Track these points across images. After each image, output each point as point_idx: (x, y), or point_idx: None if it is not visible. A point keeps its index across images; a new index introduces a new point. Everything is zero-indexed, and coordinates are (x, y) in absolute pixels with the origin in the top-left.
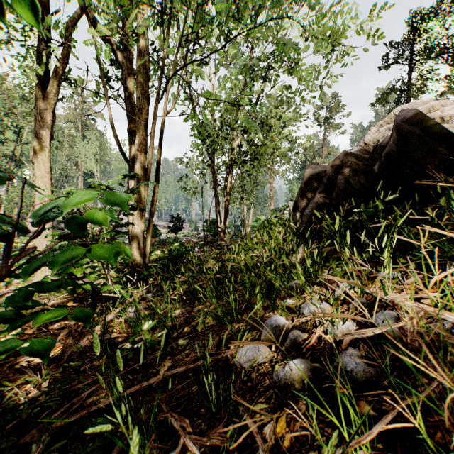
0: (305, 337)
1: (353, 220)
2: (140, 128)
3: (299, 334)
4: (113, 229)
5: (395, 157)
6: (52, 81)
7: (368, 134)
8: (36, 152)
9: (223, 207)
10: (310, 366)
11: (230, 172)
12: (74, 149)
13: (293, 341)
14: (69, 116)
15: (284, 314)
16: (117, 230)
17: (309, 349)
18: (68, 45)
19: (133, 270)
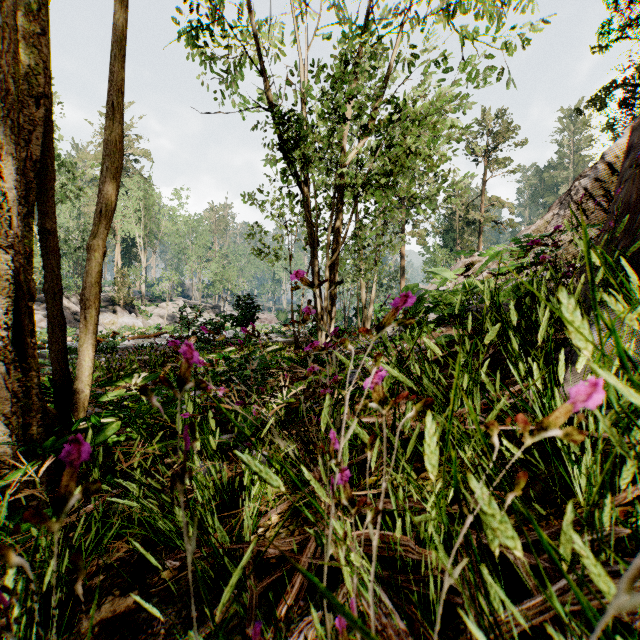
0: None
1: None
2: None
3: None
4: None
5: None
6: None
7: None
8: None
9: (327, 277)
10: None
11: (341, 212)
12: None
13: None
14: (99, 155)
15: None
16: None
17: None
18: None
19: None
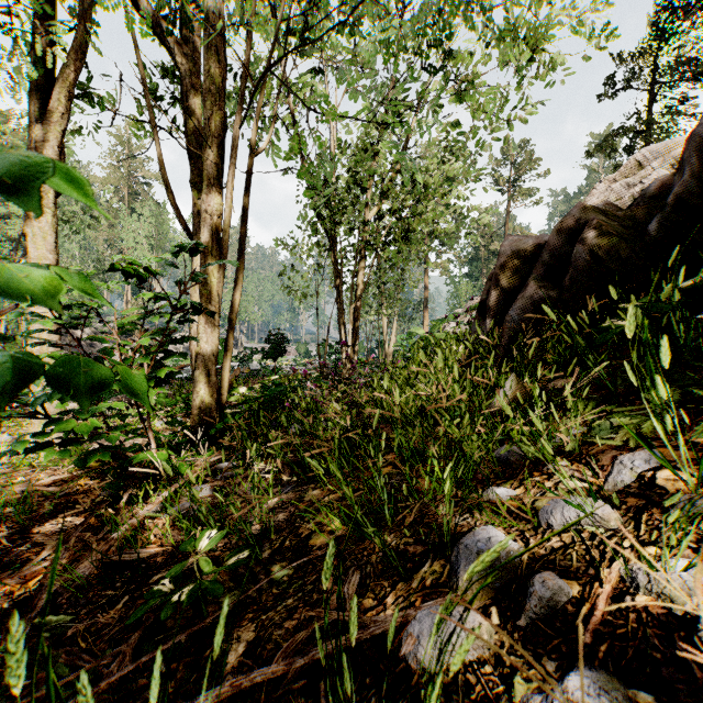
0: (574, 592)
1: (615, 327)
2: (210, 172)
3: (558, 585)
4: (158, 347)
5: (694, 206)
6: (57, 91)
7: (592, 195)
8: (30, 215)
9: (351, 317)
10: (624, 698)
11: (363, 260)
12: (116, 229)
13: (547, 604)
14: (109, 179)
15: (498, 522)
16: (166, 349)
17: (601, 634)
18: (85, 29)
19: (198, 421)
